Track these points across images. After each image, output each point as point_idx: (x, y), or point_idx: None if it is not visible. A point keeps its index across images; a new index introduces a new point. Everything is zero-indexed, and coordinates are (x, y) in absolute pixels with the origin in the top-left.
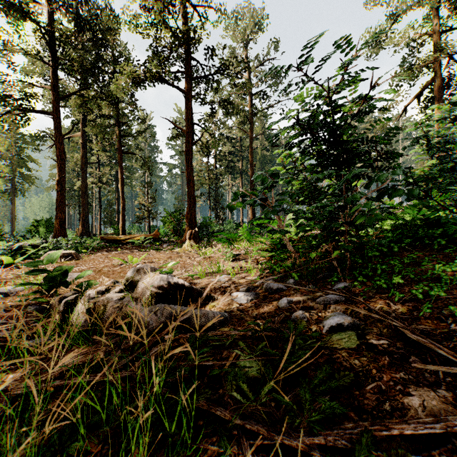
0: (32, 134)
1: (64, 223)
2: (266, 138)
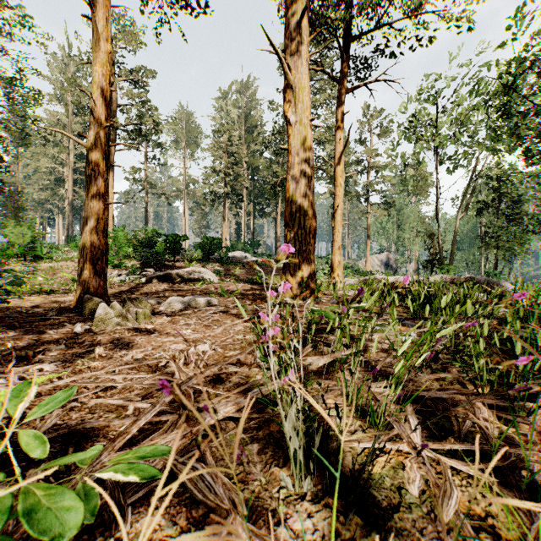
0: None
1: None
2: None
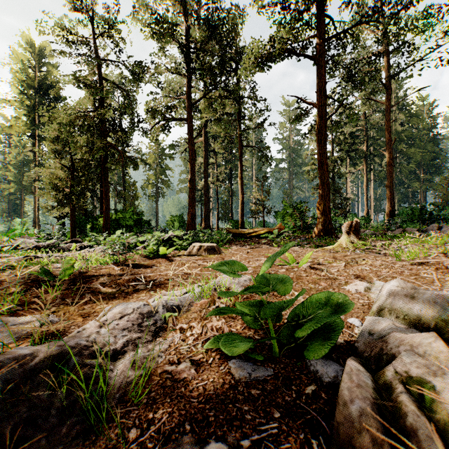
0: (169, 145)
1: (194, 217)
2: (400, 110)
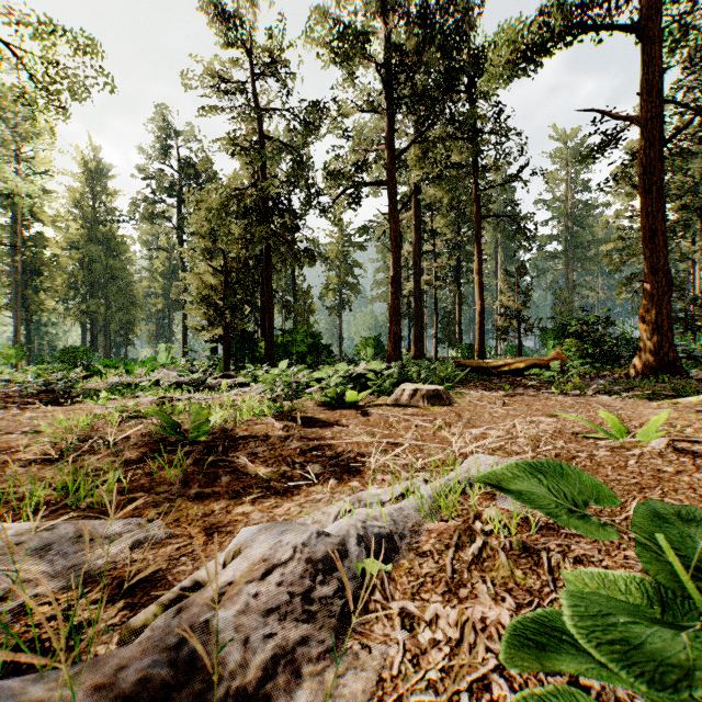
0: (359, 228)
1: (399, 339)
2: None
